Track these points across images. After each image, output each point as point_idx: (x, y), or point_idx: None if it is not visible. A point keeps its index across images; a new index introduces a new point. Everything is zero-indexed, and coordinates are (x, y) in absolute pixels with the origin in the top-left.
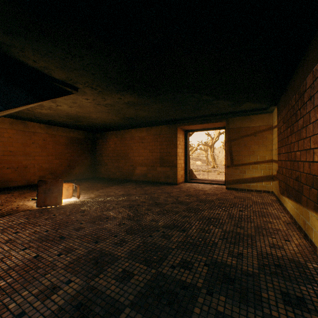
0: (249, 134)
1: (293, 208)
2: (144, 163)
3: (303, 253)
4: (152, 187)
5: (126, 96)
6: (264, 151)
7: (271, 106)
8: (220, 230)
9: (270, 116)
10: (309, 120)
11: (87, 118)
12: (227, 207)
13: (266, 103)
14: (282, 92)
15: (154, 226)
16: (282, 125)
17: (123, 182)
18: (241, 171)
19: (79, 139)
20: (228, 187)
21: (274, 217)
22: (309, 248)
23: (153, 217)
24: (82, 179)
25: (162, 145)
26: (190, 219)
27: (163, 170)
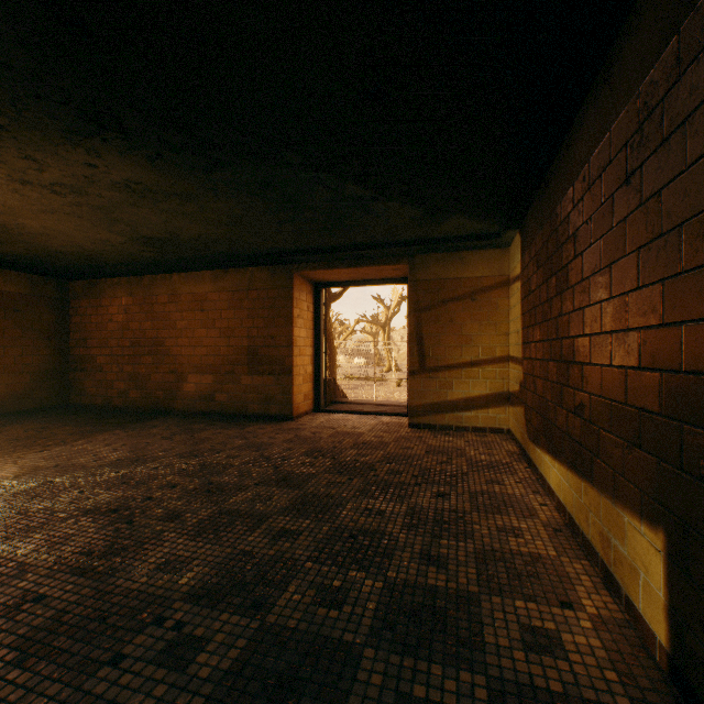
0: (460, 297)
1: (568, 488)
2: (208, 364)
3: (621, 662)
4: (223, 431)
5: (111, 157)
6: (491, 337)
7: (507, 229)
8: (380, 586)
9: (505, 254)
10: (623, 246)
11: (12, 229)
12: (408, 487)
13: (498, 221)
14: (537, 189)
15: (158, 598)
16: (535, 274)
17: (146, 418)
18: (443, 383)
19: (7, 297)
20: (414, 421)
21: (520, 510)
22: (629, 629)
23: (172, 552)
24: (19, 411)
25: (255, 319)
26: (295, 544)
27: (258, 383)
